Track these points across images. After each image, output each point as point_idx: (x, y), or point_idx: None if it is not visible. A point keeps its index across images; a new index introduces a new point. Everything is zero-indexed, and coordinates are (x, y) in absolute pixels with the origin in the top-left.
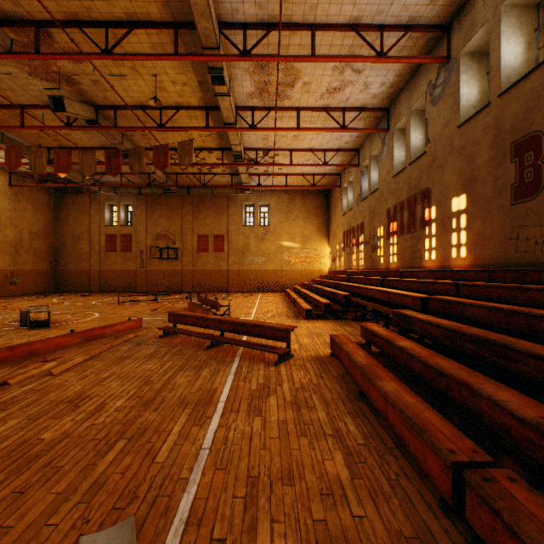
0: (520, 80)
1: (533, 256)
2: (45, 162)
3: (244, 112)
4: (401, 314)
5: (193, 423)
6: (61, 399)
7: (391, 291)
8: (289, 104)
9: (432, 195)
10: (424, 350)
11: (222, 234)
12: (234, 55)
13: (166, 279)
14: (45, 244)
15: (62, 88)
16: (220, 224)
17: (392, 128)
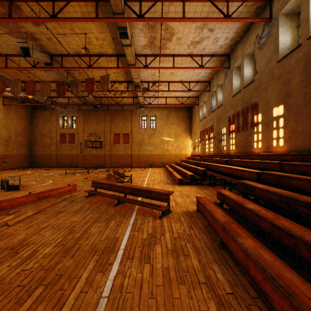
0: None
1: None
2: (20, 89)
3: (140, 58)
4: (244, 184)
5: (98, 270)
6: (7, 246)
7: (234, 168)
8: (168, 52)
9: (259, 107)
10: (268, 212)
11: (128, 133)
12: (133, 18)
13: (95, 159)
14: (24, 139)
15: (29, 43)
16: (127, 127)
17: (231, 67)
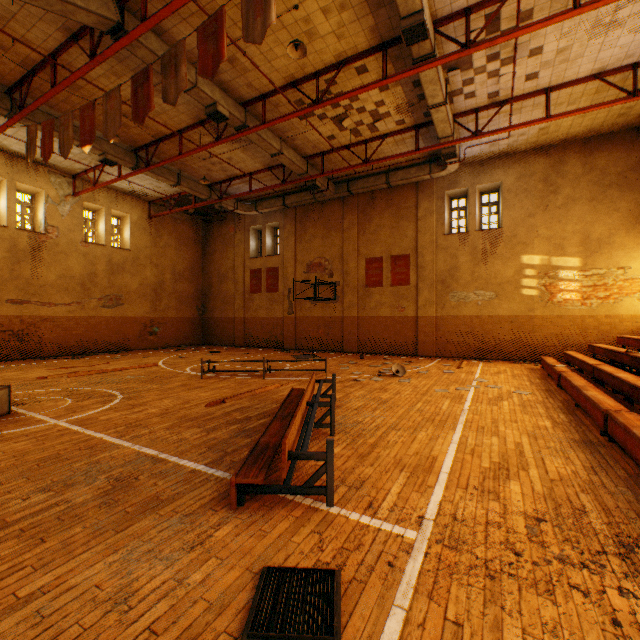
0: None
1: None
2: (71, 135)
3: None
4: None
5: None
6: None
7: None
8: None
9: None
10: None
11: (405, 253)
12: None
13: (320, 330)
14: (191, 286)
15: None
16: (402, 237)
17: None
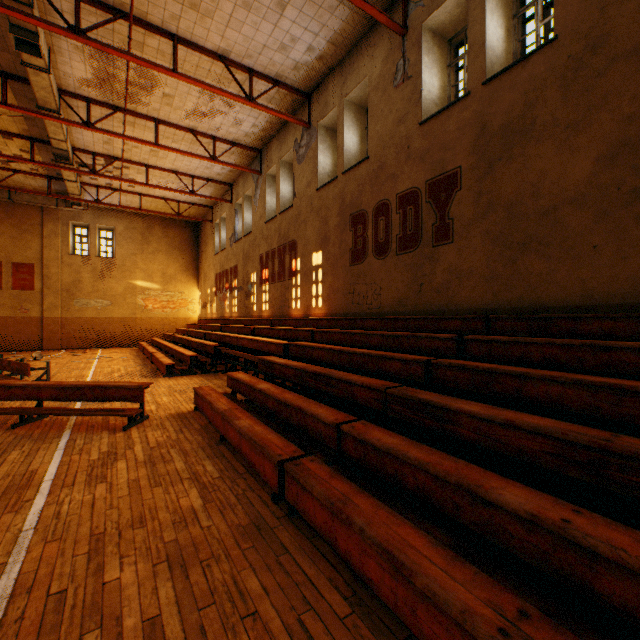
0: (355, 166)
1: (362, 307)
2: None
3: (74, 100)
4: (265, 361)
5: (3, 512)
6: None
7: (260, 340)
8: (145, 111)
9: (298, 248)
10: (278, 389)
11: (30, 262)
12: (59, 26)
13: None
14: None
15: None
16: (27, 248)
17: (265, 173)
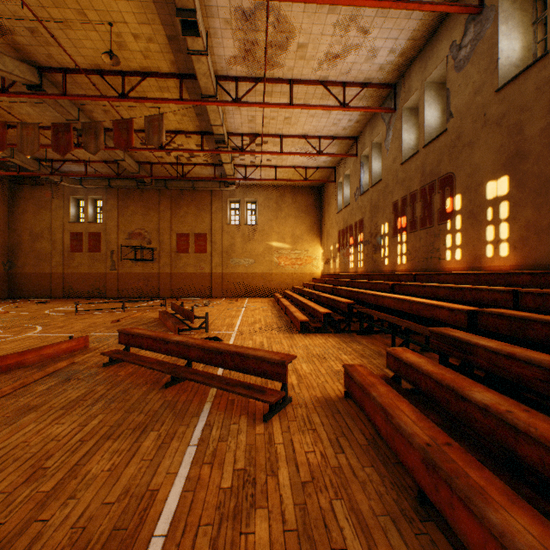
0: None
1: None
2: None
3: (226, 84)
4: (447, 337)
5: None
6: None
7: (415, 301)
8: (280, 74)
9: (456, 181)
10: (535, 417)
11: (204, 233)
12: None
13: (140, 283)
14: None
15: None
16: (202, 222)
17: (400, 108)
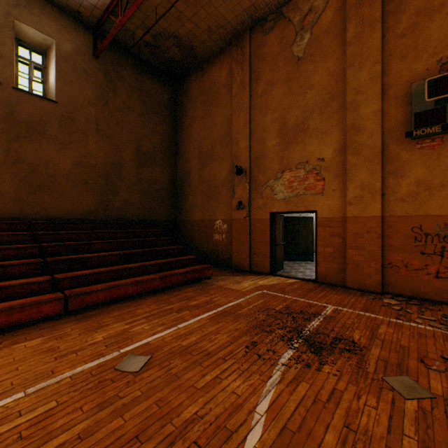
0: None
1: None
2: None
3: None
4: None
5: None
6: None
7: None
8: None
9: None
10: None
11: None
12: None
13: None
14: None
15: None
16: None
17: None
